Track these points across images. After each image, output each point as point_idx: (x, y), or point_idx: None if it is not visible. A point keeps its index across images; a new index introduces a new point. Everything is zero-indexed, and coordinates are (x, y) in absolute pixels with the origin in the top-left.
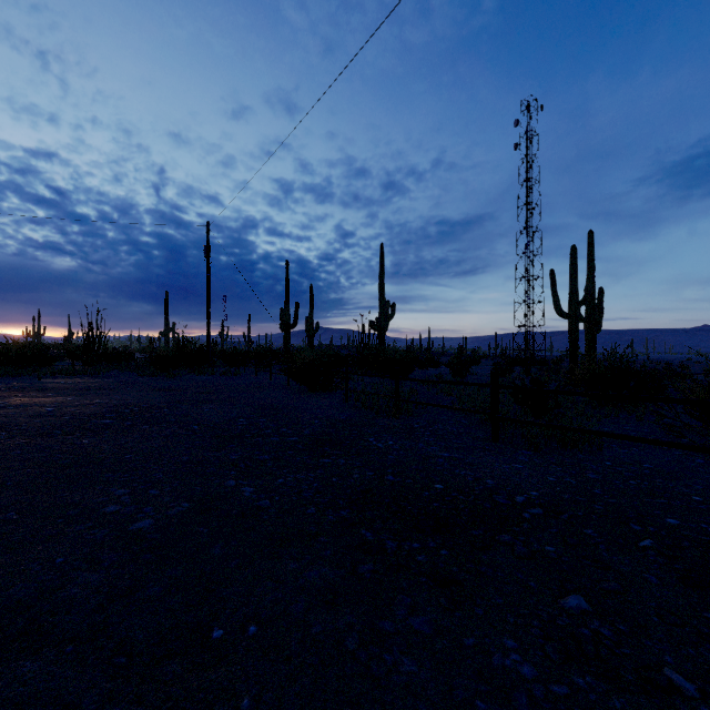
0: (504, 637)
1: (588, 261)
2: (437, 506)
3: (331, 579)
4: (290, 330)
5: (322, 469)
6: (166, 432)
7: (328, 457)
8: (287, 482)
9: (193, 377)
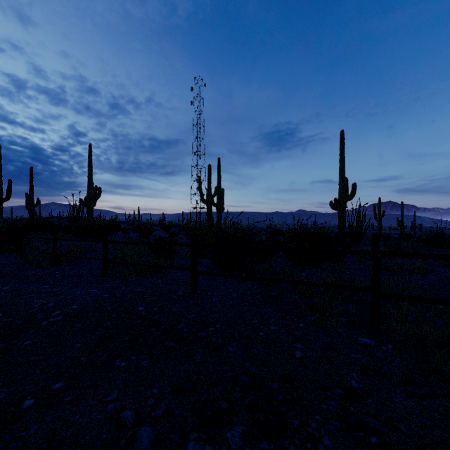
0: None
1: (218, 174)
2: None
3: None
4: (2, 202)
5: None
6: None
7: None
8: None
9: None
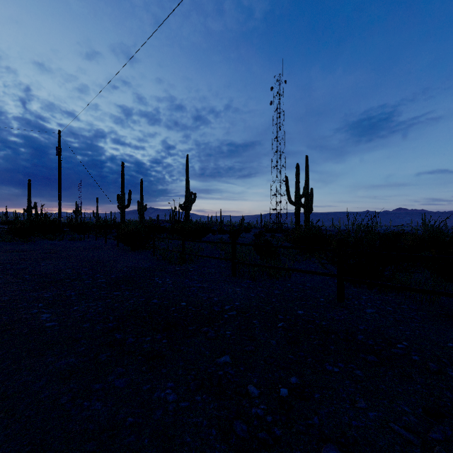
0: (169, 382)
1: (305, 172)
2: (176, 315)
3: (73, 364)
4: (125, 209)
5: (110, 299)
6: (0, 280)
7: (120, 291)
8: (80, 308)
9: (45, 242)
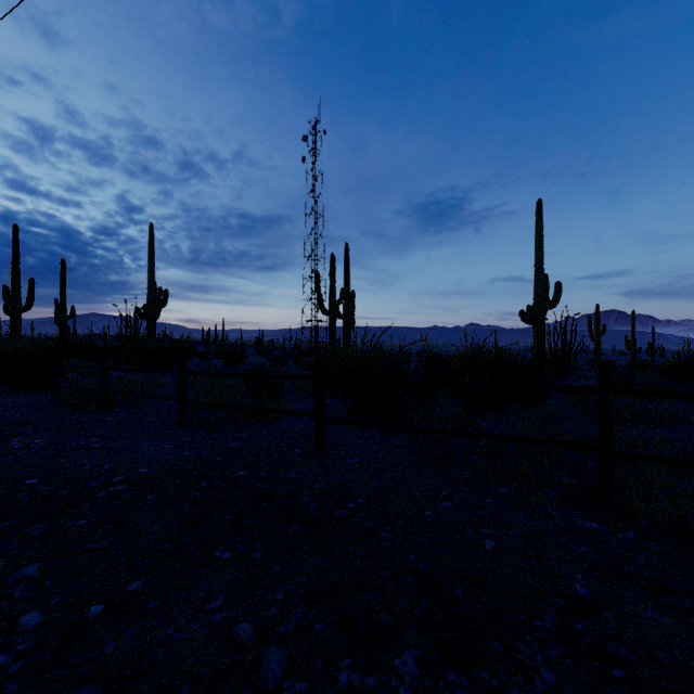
0: None
1: (345, 268)
2: None
3: None
4: (20, 313)
5: None
6: None
7: None
8: None
9: None
